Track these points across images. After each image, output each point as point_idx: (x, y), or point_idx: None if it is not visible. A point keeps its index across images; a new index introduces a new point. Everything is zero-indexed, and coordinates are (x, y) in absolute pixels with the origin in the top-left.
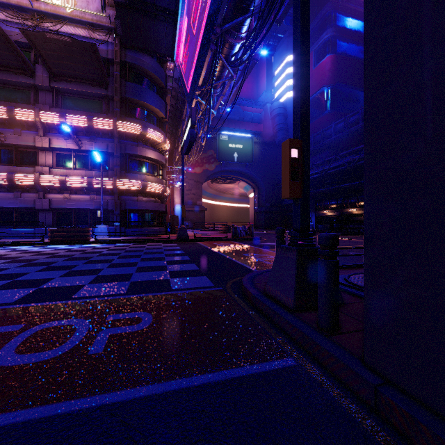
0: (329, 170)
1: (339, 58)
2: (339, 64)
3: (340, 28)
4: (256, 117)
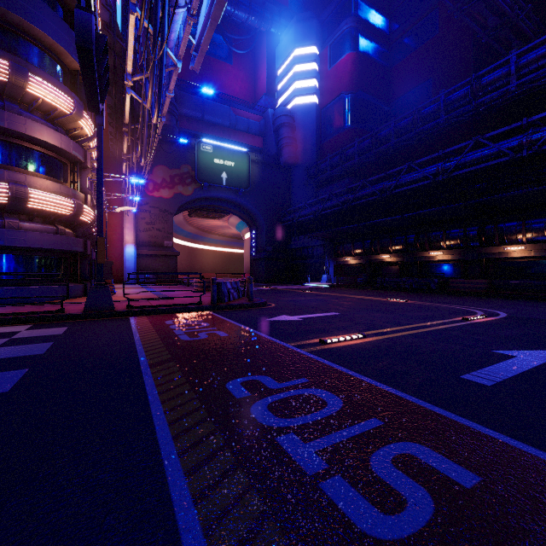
0: (353, 201)
1: (361, 58)
2: (361, 66)
3: (362, 19)
4: (253, 125)
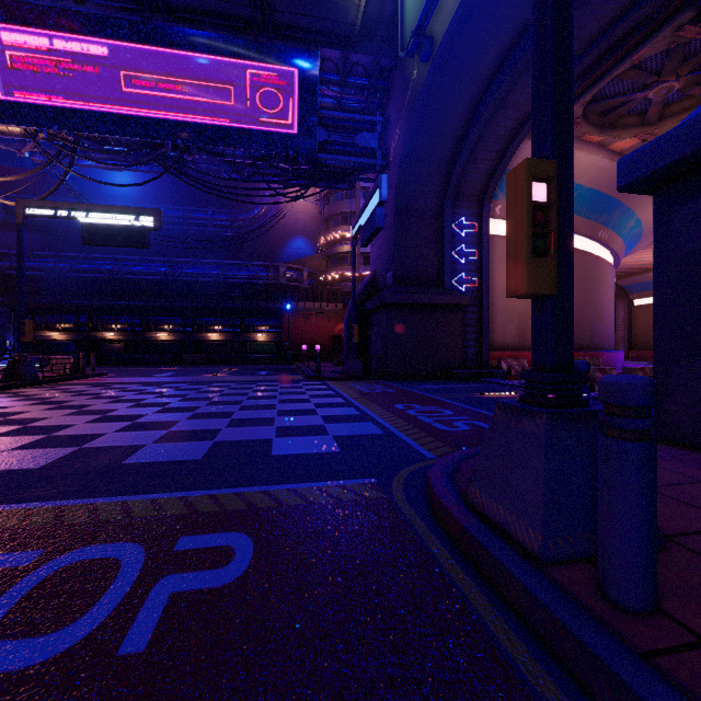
0: (68, 271)
1: None
2: None
3: None
4: None
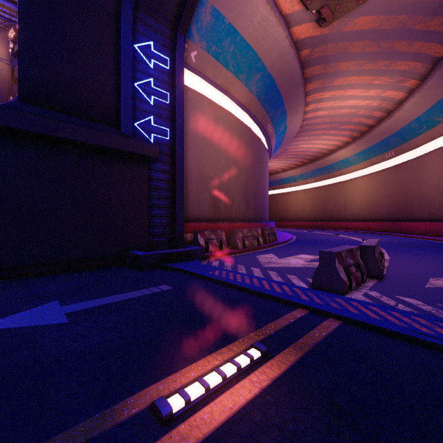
0: None
1: None
2: None
3: None
4: None
